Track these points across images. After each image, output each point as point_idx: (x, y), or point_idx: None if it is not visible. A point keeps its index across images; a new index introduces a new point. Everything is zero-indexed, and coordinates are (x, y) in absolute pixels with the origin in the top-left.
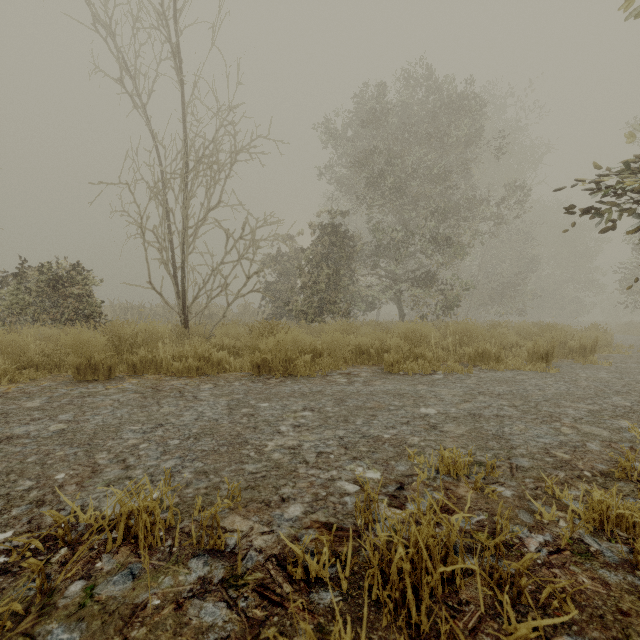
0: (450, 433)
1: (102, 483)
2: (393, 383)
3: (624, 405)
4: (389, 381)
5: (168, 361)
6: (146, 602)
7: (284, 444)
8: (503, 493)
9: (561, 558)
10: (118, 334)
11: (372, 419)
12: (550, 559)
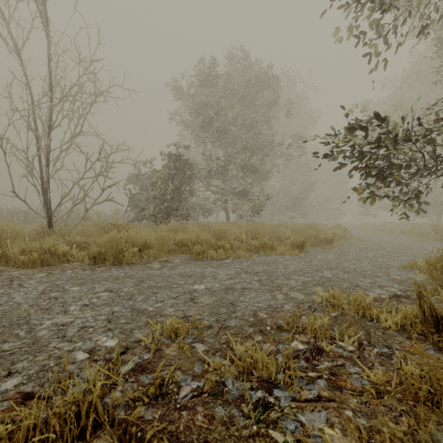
0: (200, 303)
1: None
2: (192, 267)
3: (327, 276)
4: (190, 265)
5: (15, 255)
6: None
7: (59, 322)
8: (198, 349)
9: (197, 400)
10: None
11: (152, 296)
12: (188, 402)
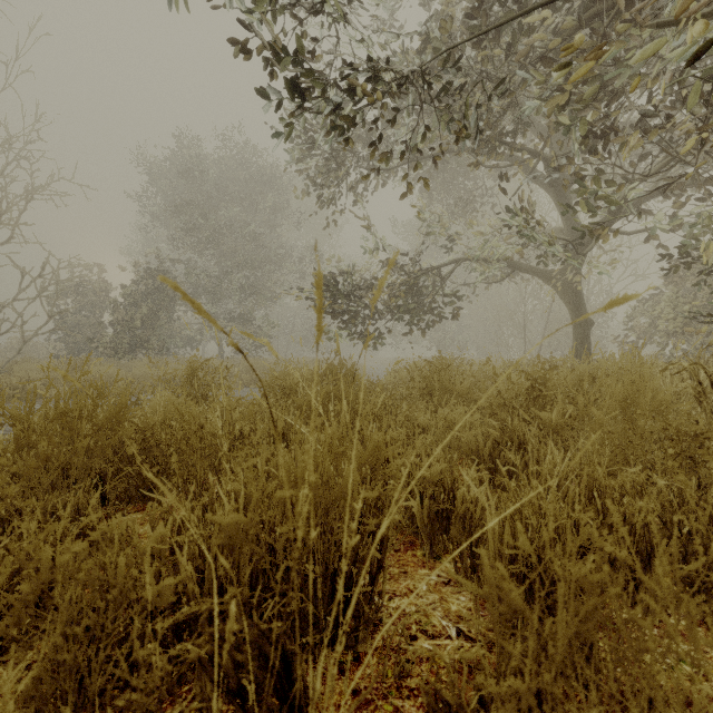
0: None
1: None
2: None
3: None
4: None
5: None
6: None
7: None
8: None
9: None
10: None
11: None
12: None
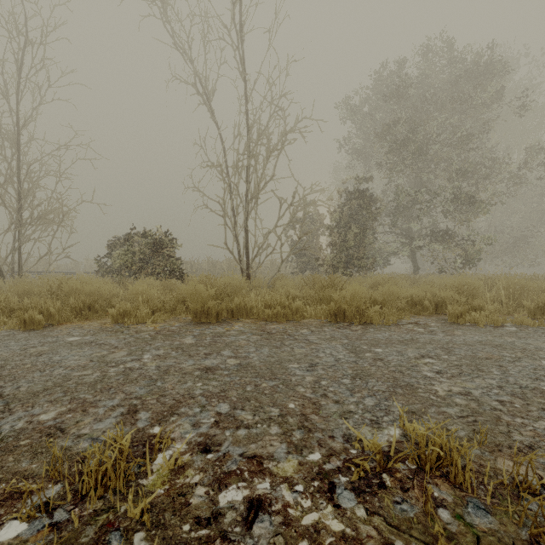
0: None
1: (335, 415)
2: (474, 334)
3: None
4: (467, 332)
5: (259, 308)
6: (534, 540)
7: (451, 390)
8: None
9: None
10: (211, 285)
11: (505, 370)
12: None
